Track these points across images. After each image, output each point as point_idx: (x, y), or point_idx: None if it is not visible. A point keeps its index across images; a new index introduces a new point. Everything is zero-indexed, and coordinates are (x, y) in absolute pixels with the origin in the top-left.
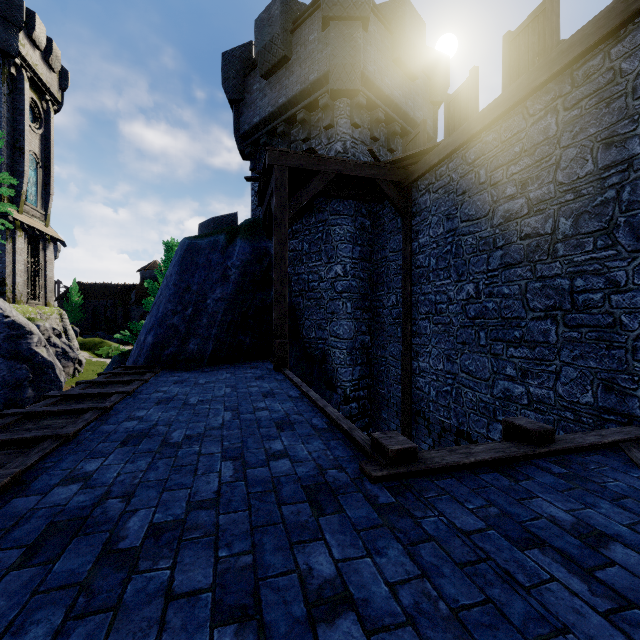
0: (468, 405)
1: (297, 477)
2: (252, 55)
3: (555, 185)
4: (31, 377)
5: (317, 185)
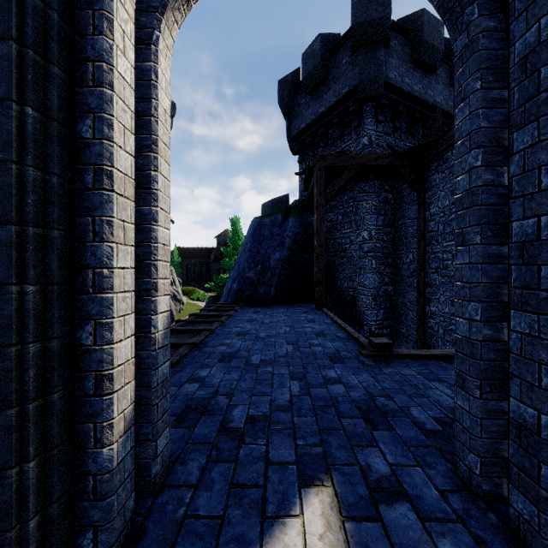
0: None
1: (325, 353)
2: (300, 77)
3: None
4: None
5: (346, 176)
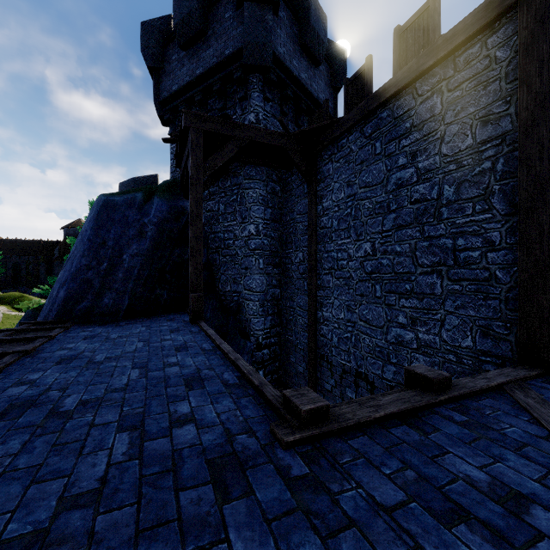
0: (366, 350)
1: (202, 448)
2: (171, 27)
3: (440, 157)
4: None
5: (231, 149)
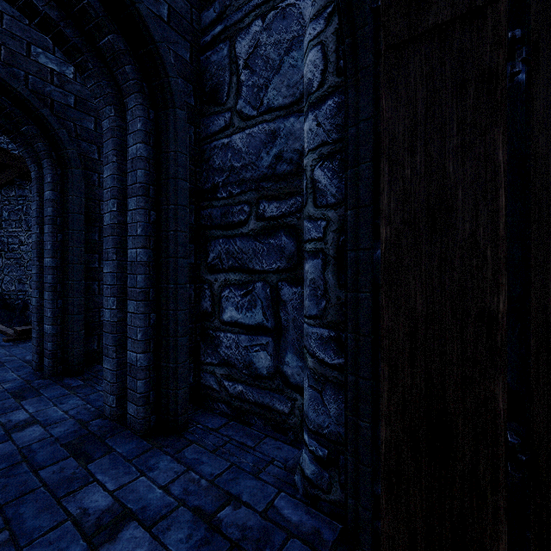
0: None
1: None
2: None
3: None
4: None
5: (10, 175)
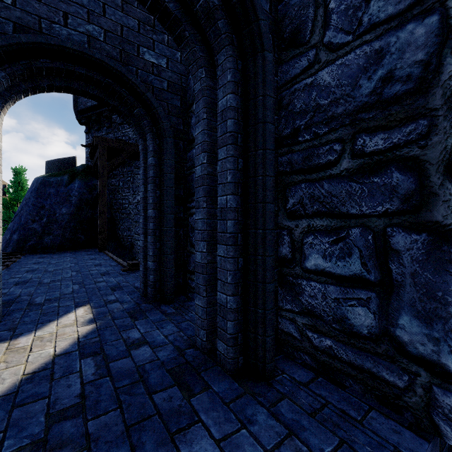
0: None
1: (99, 272)
2: None
3: None
4: None
5: (124, 156)
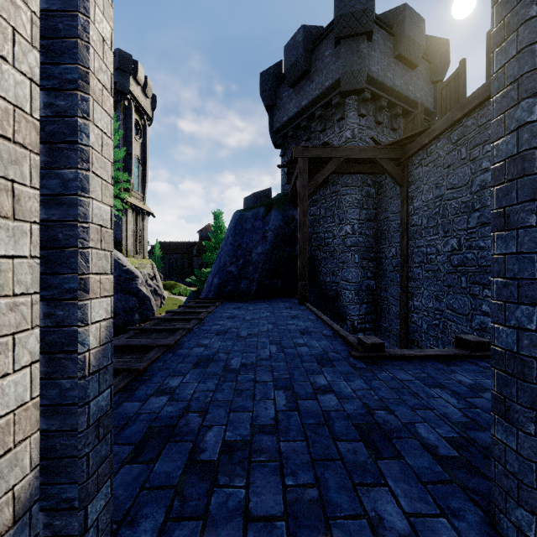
0: (452, 335)
1: (311, 354)
2: (282, 70)
3: None
4: (137, 306)
5: (330, 168)
